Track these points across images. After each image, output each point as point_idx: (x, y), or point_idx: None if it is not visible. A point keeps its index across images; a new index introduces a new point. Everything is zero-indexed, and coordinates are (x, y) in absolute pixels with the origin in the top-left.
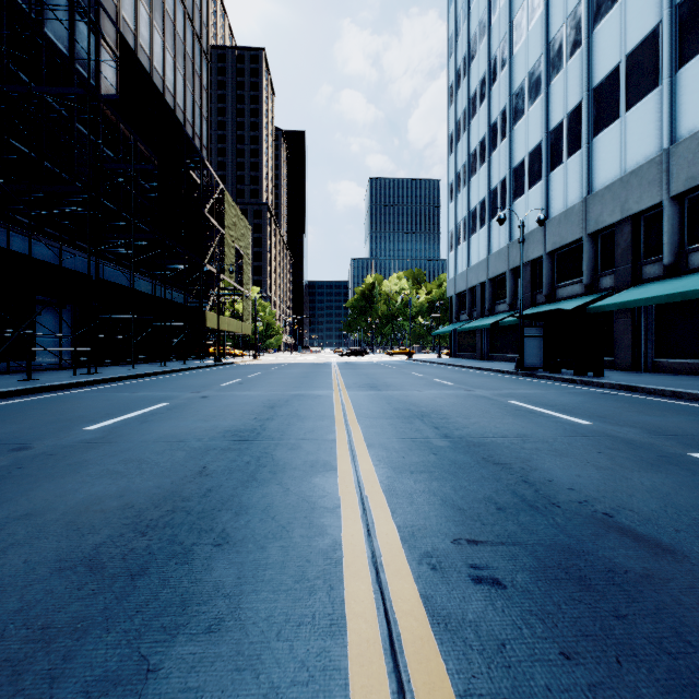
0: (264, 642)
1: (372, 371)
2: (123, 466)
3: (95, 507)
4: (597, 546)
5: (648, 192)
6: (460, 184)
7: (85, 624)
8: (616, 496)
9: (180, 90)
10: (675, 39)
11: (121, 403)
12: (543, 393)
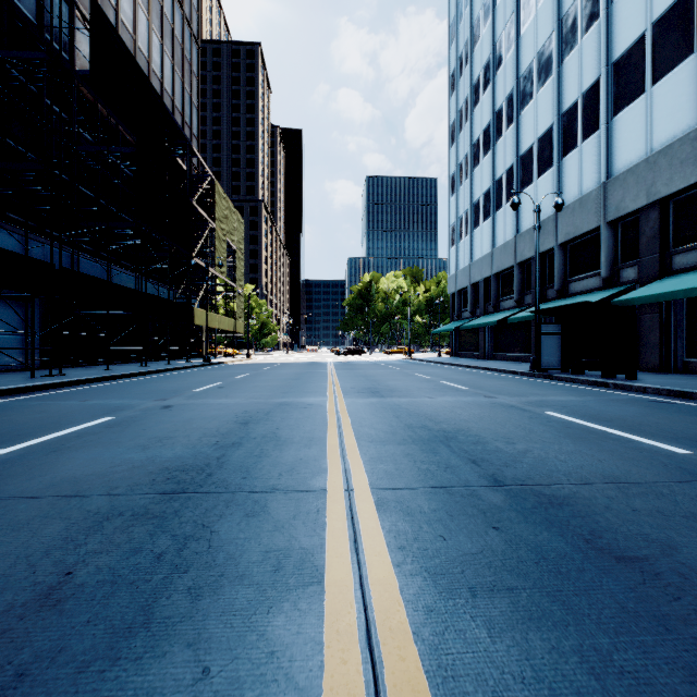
0: None
1: (372, 372)
2: None
3: None
4: None
5: (680, 173)
6: (462, 175)
7: None
8: None
9: (168, 74)
10: None
11: (54, 417)
12: (581, 401)
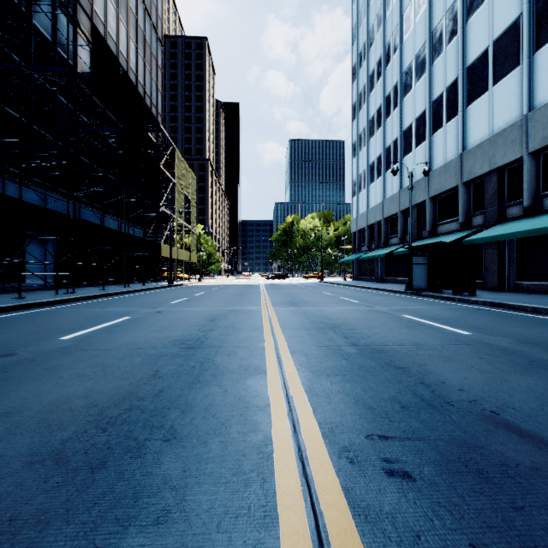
0: (206, 534)
1: (292, 291)
2: (91, 370)
3: (65, 406)
4: (490, 441)
5: (511, 149)
6: (361, 143)
7: (48, 515)
8: (499, 396)
9: (141, 69)
10: (532, 28)
11: (92, 317)
12: (429, 309)
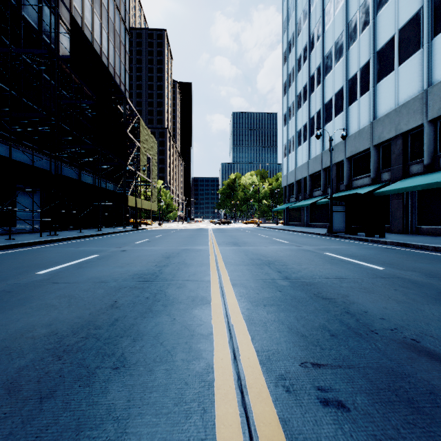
0: None
1: (235, 234)
2: (57, 301)
3: (28, 334)
4: (415, 369)
5: (413, 118)
6: (290, 114)
7: None
8: (417, 324)
9: (112, 54)
10: (431, 18)
11: (67, 255)
12: (347, 248)
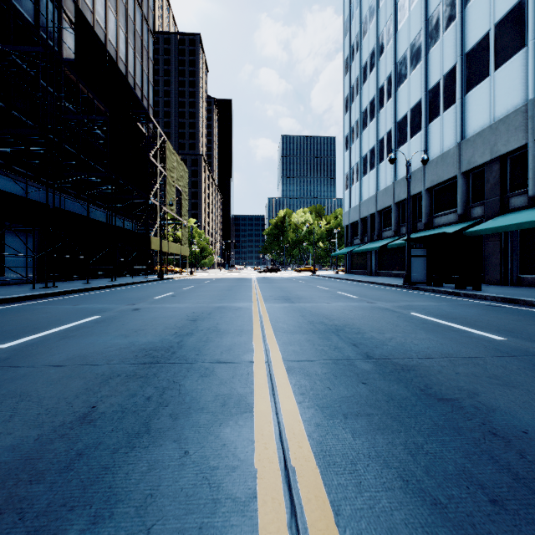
0: None
1: (285, 285)
2: None
3: None
4: None
5: (514, 136)
6: (353, 136)
7: None
8: None
9: (131, 59)
10: None
11: (56, 316)
12: (437, 305)
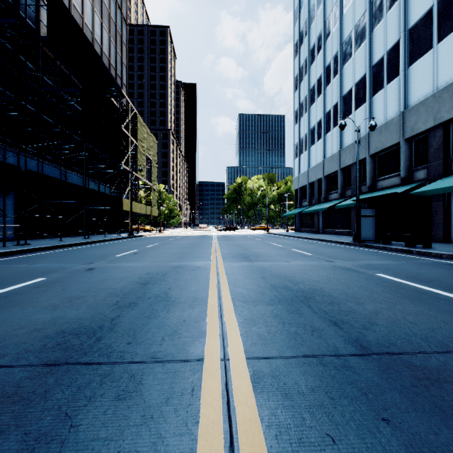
0: None
1: (243, 242)
2: None
3: None
4: None
5: None
6: (302, 111)
7: None
8: None
9: (106, 42)
10: None
11: None
12: (399, 264)
